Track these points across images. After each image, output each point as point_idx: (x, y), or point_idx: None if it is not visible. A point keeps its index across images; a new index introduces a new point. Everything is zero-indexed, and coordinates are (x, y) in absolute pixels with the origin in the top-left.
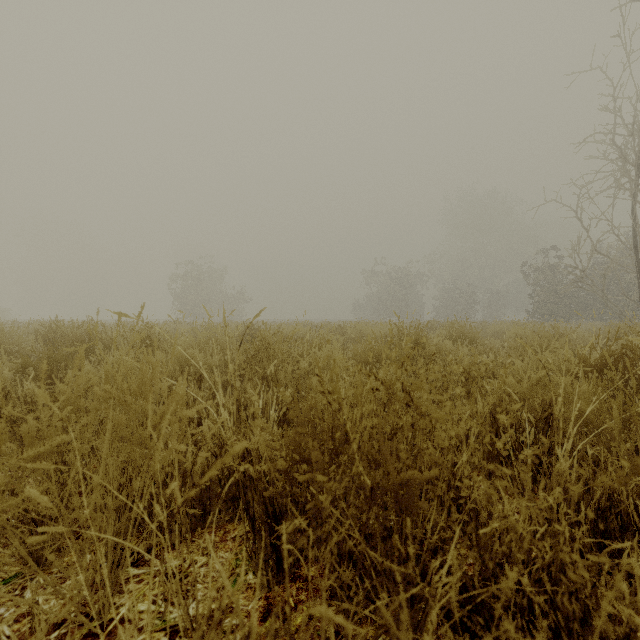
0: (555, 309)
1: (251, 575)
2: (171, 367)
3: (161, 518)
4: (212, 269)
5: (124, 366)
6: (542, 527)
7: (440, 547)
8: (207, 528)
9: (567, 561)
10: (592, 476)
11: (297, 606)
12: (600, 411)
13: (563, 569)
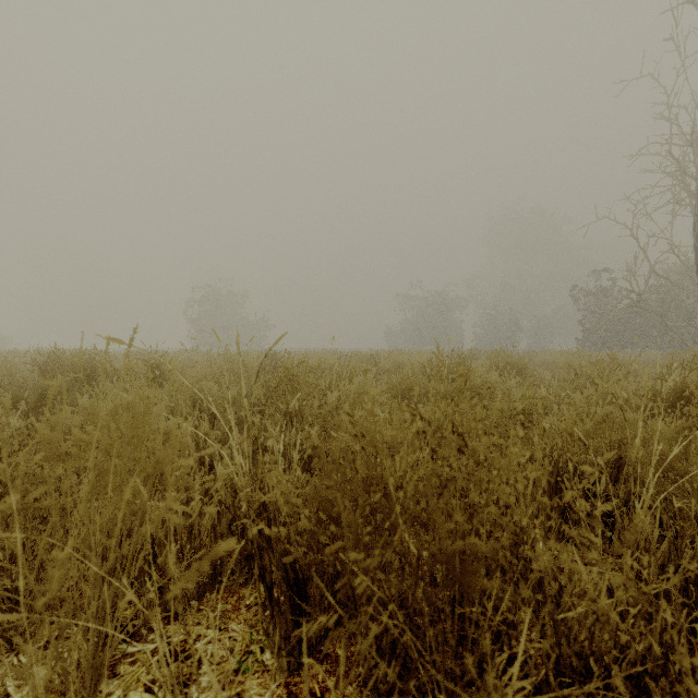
0: (608, 337)
1: (268, 654)
2: (181, 401)
3: (152, 595)
4: (232, 293)
5: (113, 402)
6: (633, 607)
7: (502, 630)
8: (217, 593)
9: (685, 667)
10: (680, 535)
11: (324, 696)
12: (684, 455)
13: (663, 663)
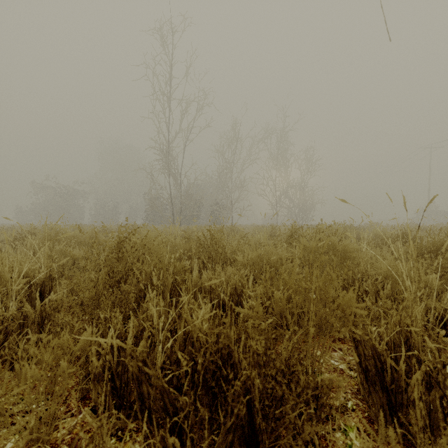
0: (154, 218)
1: None
2: None
3: None
4: None
5: None
6: None
7: None
8: None
9: None
10: None
11: None
12: None
13: None
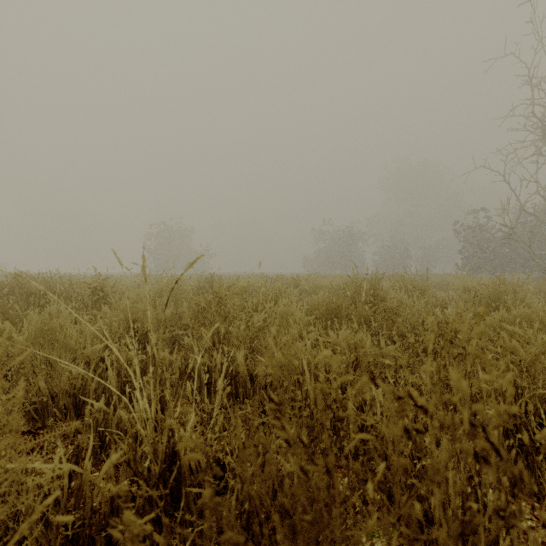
0: (482, 263)
1: None
2: (115, 323)
3: None
4: (181, 229)
5: None
6: None
7: None
8: None
9: None
10: None
11: None
12: None
13: None
